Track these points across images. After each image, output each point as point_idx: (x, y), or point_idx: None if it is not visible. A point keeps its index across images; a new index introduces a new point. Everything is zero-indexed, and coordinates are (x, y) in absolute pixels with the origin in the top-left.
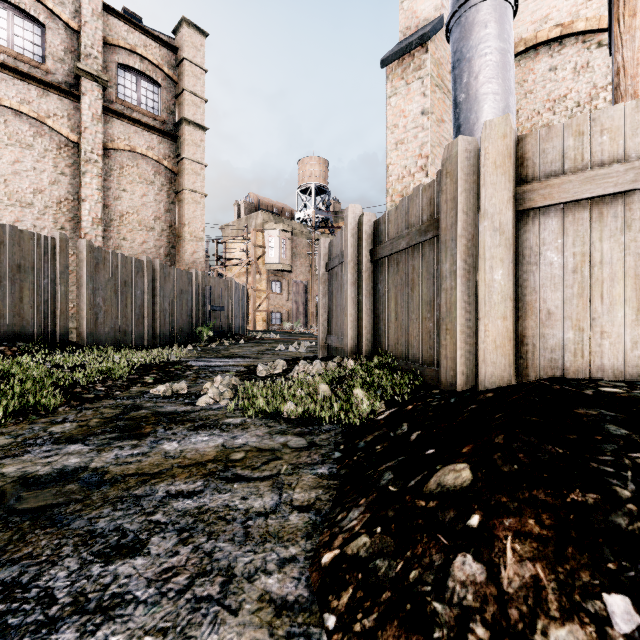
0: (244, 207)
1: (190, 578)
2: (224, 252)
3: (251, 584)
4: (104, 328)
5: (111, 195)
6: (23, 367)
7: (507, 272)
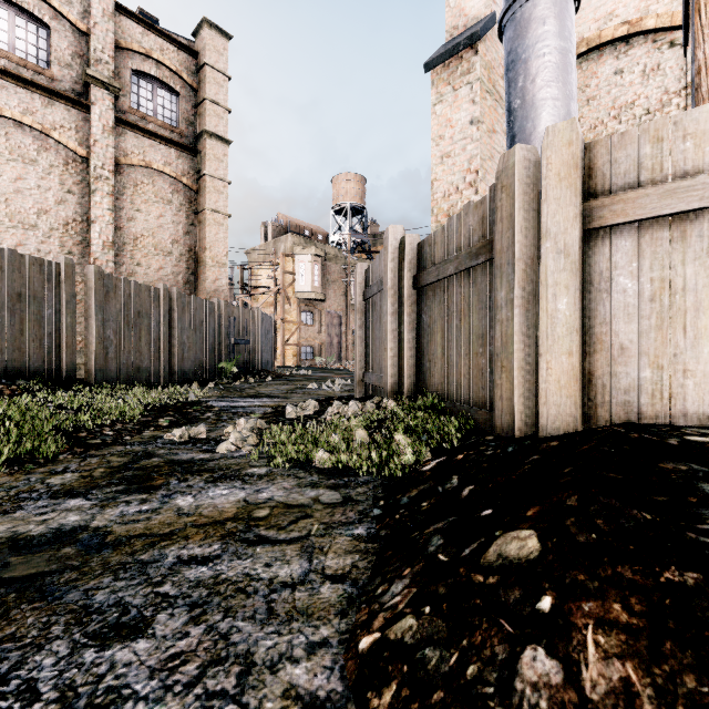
0: (272, 229)
1: (201, 667)
2: (250, 279)
3: (274, 675)
4: (115, 364)
5: (124, 216)
6: (21, 409)
7: (573, 301)
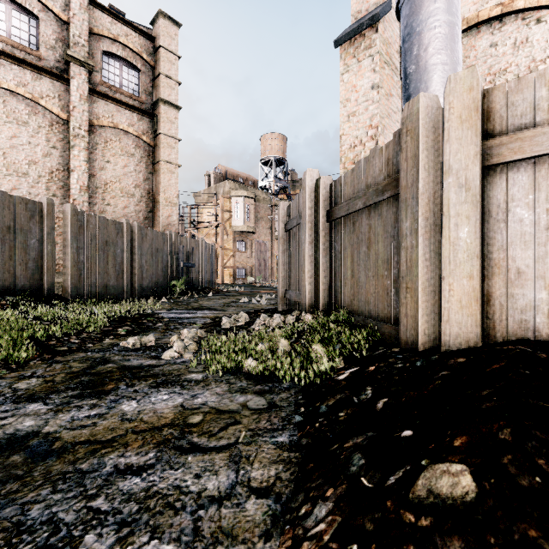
0: (213, 177)
1: None
2: (196, 216)
3: None
4: (87, 283)
5: (96, 166)
6: (4, 321)
7: (474, 229)
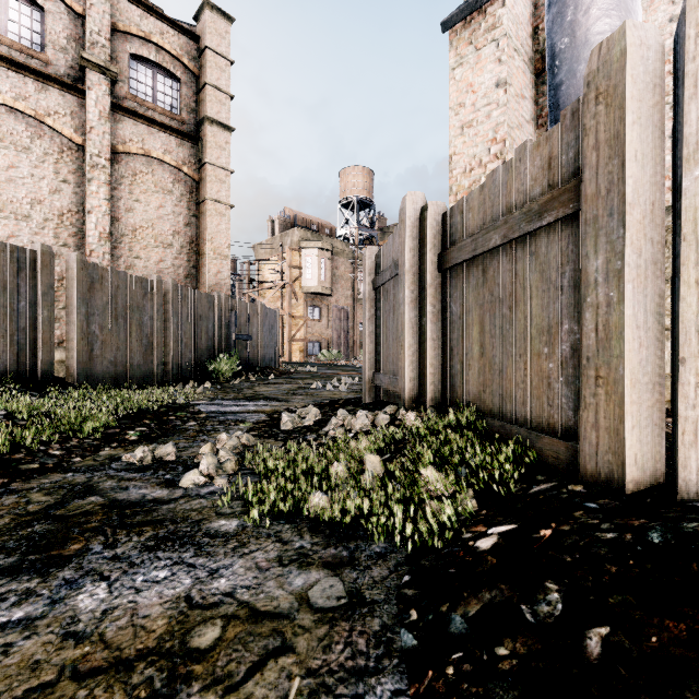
0: (279, 224)
1: None
2: (256, 274)
3: None
4: (101, 362)
5: (122, 206)
6: None
7: None
